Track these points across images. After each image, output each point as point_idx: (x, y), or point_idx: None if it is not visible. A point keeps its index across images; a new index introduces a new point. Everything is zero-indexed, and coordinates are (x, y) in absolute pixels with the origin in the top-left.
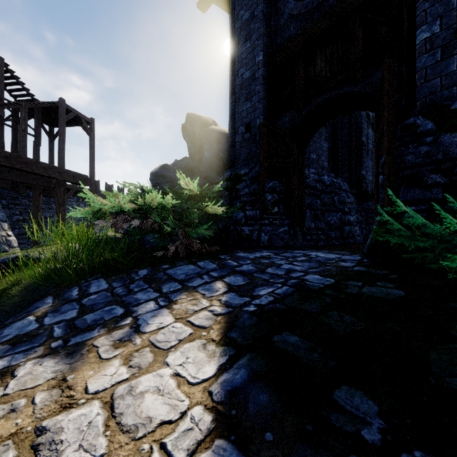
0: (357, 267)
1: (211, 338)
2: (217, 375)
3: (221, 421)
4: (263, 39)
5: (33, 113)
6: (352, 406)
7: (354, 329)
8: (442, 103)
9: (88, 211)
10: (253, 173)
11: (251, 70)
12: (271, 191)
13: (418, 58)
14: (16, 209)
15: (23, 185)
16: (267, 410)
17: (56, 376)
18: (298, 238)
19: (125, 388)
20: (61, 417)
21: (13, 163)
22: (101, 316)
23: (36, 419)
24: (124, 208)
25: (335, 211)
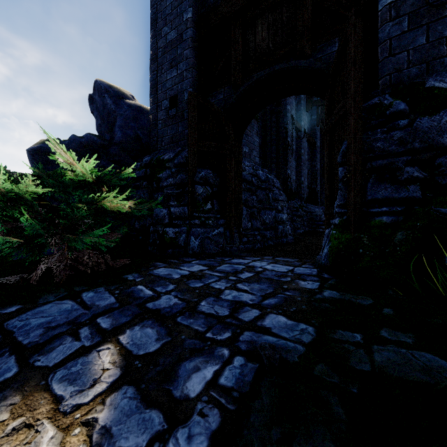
0: (326, 291)
1: None
2: None
3: None
4: None
5: None
6: None
7: None
8: (411, 82)
9: None
10: (180, 158)
11: (178, 29)
12: (203, 182)
13: (381, 26)
14: None
15: None
16: None
17: None
18: (235, 241)
19: None
20: None
21: None
22: None
23: None
24: None
25: (270, 208)
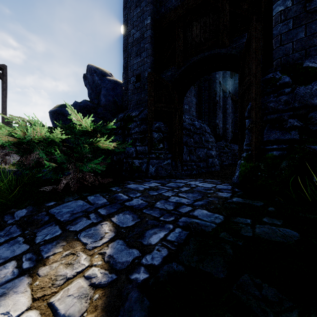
0: (234, 198)
1: None
2: None
3: None
4: (150, 6)
5: None
6: None
7: None
8: (294, 63)
9: None
10: (143, 115)
11: (141, 31)
12: (157, 130)
13: (275, 26)
14: None
15: None
16: None
17: None
18: (178, 168)
19: None
20: None
21: None
22: None
23: None
24: None
25: (203, 147)
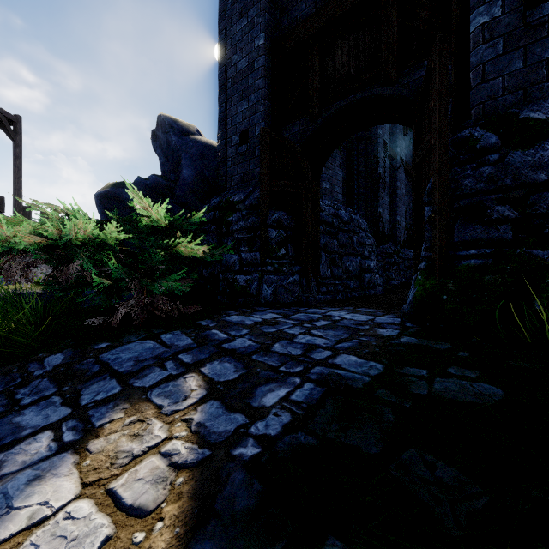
0: (404, 337)
1: None
2: None
3: None
4: (264, 16)
5: None
6: None
7: (473, 511)
8: (506, 111)
9: None
10: (252, 199)
11: (249, 57)
12: (277, 225)
13: (473, 50)
14: None
15: None
16: None
17: None
18: (312, 290)
19: None
20: None
21: None
22: None
23: None
24: (17, 243)
25: (355, 254)
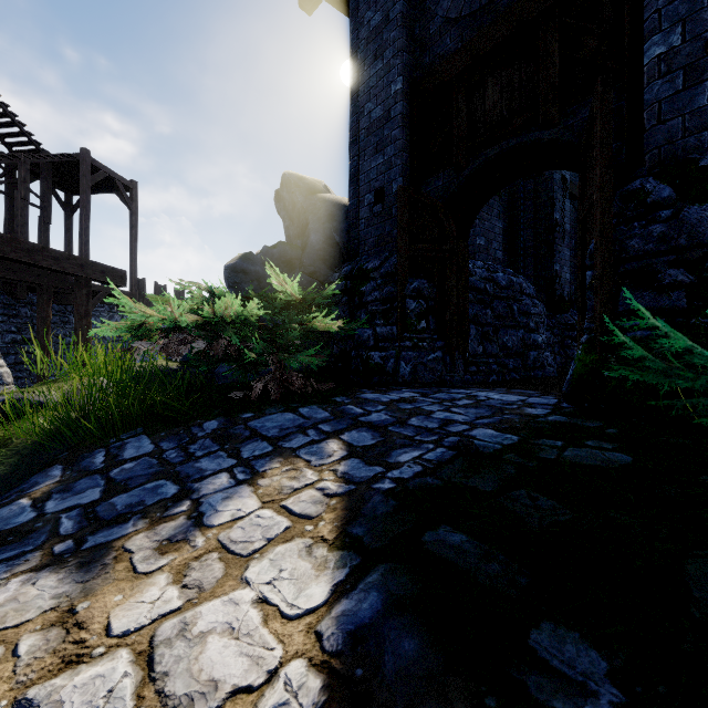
0: (553, 416)
1: (320, 536)
2: (330, 602)
3: (338, 689)
4: (402, 57)
5: (40, 172)
6: (562, 661)
7: (556, 520)
8: (685, 158)
9: (123, 327)
10: (388, 267)
11: (384, 105)
12: (416, 295)
13: (648, 86)
14: (11, 324)
15: (22, 285)
16: (416, 668)
17: (57, 605)
18: (458, 369)
19: (174, 626)
20: (62, 681)
21: (4, 250)
22: (141, 499)
23: (17, 685)
24: (181, 321)
25: (515, 326)
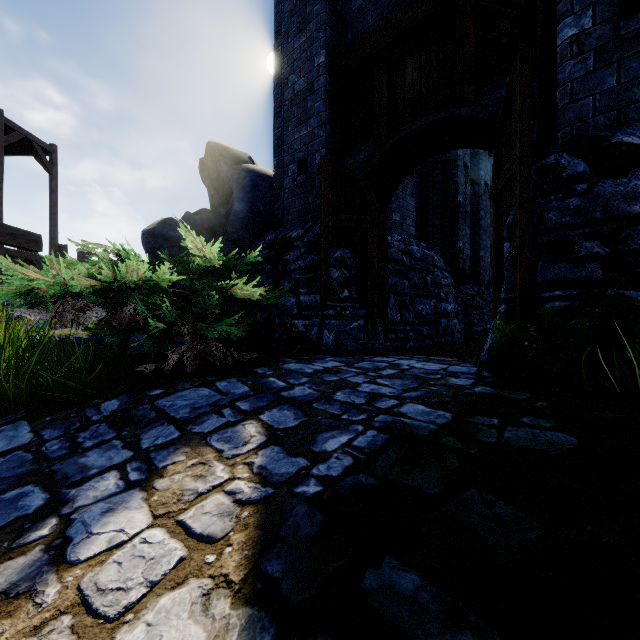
0: (478, 387)
1: (223, 575)
2: None
3: None
4: (325, 30)
5: None
6: None
7: (525, 540)
8: (597, 135)
9: (9, 292)
10: (311, 236)
11: (308, 77)
12: (339, 264)
13: (560, 66)
14: None
15: None
16: None
17: None
18: (379, 337)
19: None
20: None
21: None
22: None
23: None
24: (74, 286)
25: (429, 296)
